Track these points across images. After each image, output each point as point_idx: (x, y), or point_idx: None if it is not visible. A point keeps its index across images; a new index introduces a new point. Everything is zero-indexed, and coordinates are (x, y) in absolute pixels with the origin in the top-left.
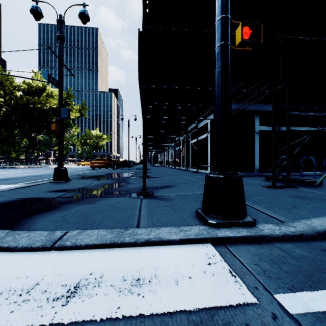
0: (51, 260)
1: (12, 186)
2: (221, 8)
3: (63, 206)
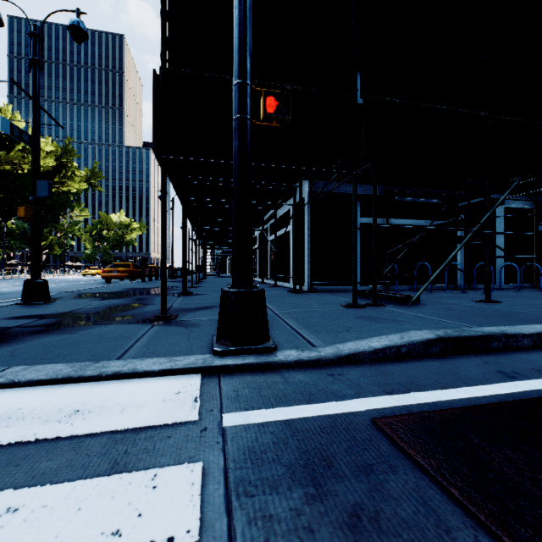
0: None
1: None
2: (237, 71)
3: (20, 338)
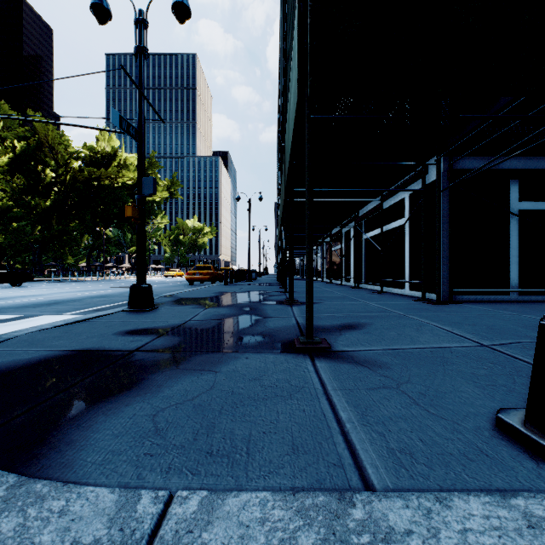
0: None
1: (61, 317)
2: None
3: (150, 376)
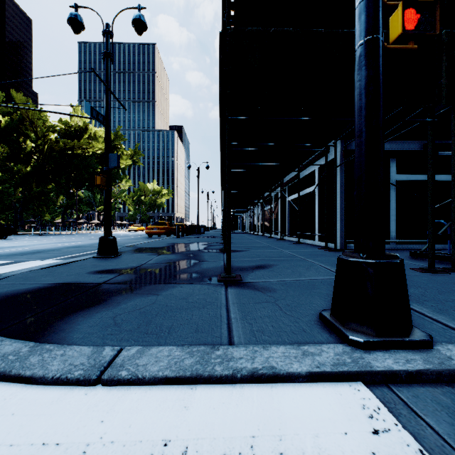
0: (97, 406)
1: (44, 262)
2: None
3: (113, 298)
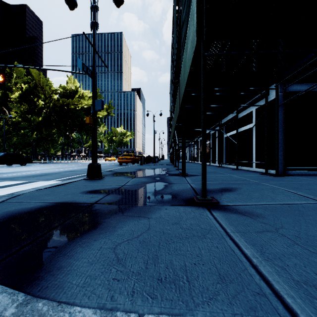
0: None
1: (48, 183)
2: None
3: (107, 220)
